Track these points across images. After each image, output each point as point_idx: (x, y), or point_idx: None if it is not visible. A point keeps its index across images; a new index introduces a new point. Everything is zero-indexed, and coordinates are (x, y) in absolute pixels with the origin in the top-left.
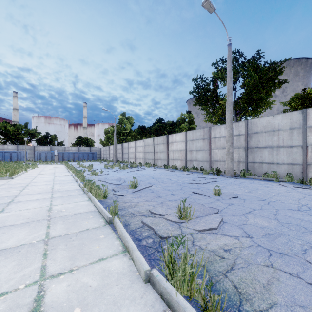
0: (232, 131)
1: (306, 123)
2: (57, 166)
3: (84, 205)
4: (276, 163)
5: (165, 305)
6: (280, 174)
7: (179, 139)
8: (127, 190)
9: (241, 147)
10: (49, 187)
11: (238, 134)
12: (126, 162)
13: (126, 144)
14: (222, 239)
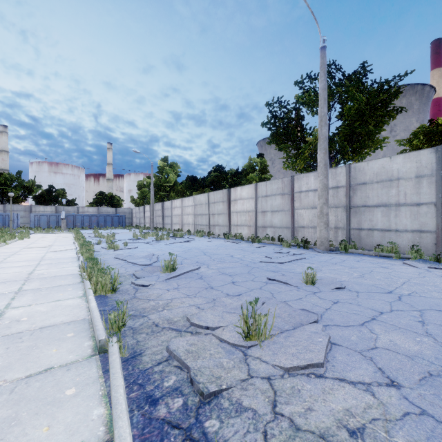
0: (327, 181)
1: (441, 167)
2: (62, 235)
3: (69, 308)
4: (395, 229)
5: None
6: (400, 247)
7: (246, 194)
8: (158, 276)
9: (339, 206)
10: (27, 271)
11: (335, 186)
12: (168, 229)
13: (168, 203)
14: (336, 392)
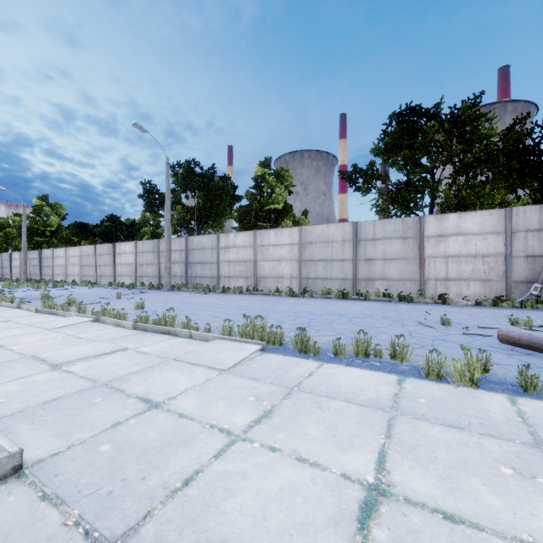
0: (170, 247)
1: (219, 245)
2: None
3: None
4: (204, 276)
5: (41, 313)
6: (206, 286)
7: (128, 249)
8: (37, 301)
9: (183, 262)
10: None
11: (181, 249)
12: (48, 280)
13: (48, 251)
14: None
